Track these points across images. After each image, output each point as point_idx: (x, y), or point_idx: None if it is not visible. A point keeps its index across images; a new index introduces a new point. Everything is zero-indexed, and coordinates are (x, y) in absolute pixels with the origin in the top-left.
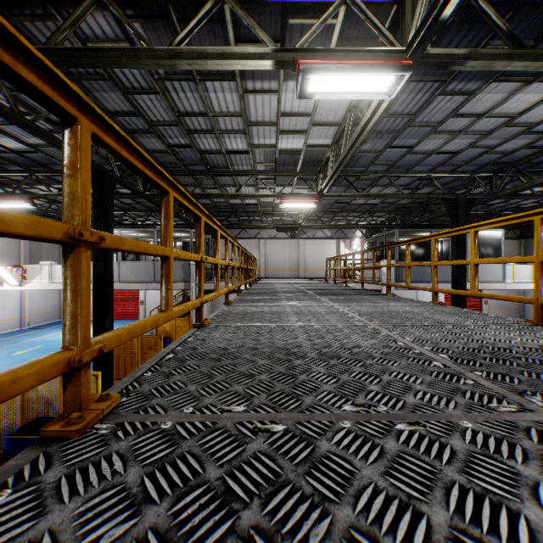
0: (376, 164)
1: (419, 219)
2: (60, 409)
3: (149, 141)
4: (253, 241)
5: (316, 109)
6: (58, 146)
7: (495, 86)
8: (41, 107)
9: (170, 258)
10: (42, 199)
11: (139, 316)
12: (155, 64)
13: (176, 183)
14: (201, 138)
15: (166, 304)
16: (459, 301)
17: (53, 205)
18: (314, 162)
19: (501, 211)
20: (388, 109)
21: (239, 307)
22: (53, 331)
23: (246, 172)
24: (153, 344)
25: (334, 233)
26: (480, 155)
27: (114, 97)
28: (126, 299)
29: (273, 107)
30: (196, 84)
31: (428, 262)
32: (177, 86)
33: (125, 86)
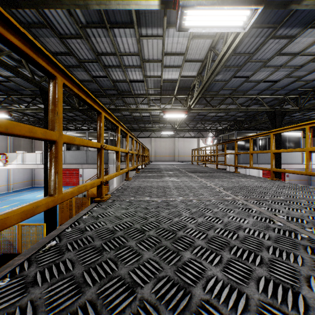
0: (224, 89)
1: (249, 125)
2: (18, 248)
3: (80, 73)
4: (147, 139)
5: (188, 50)
6: (17, 74)
7: (310, 31)
8: (7, 49)
9: (59, 142)
10: (19, 113)
11: (79, 184)
12: (73, 5)
13: (64, 69)
14: (113, 71)
15: (54, 188)
16: (276, 176)
17: (25, 117)
18: (185, 88)
19: (299, 120)
20: (235, 50)
21: (135, 182)
22: (27, 193)
23: (142, 95)
24: (83, 202)
25: (196, 134)
26: (291, 83)
27: (54, 41)
28: (71, 173)
29: (159, 48)
30: (107, 30)
31: (268, 150)
32: (95, 32)
33: (60, 33)
